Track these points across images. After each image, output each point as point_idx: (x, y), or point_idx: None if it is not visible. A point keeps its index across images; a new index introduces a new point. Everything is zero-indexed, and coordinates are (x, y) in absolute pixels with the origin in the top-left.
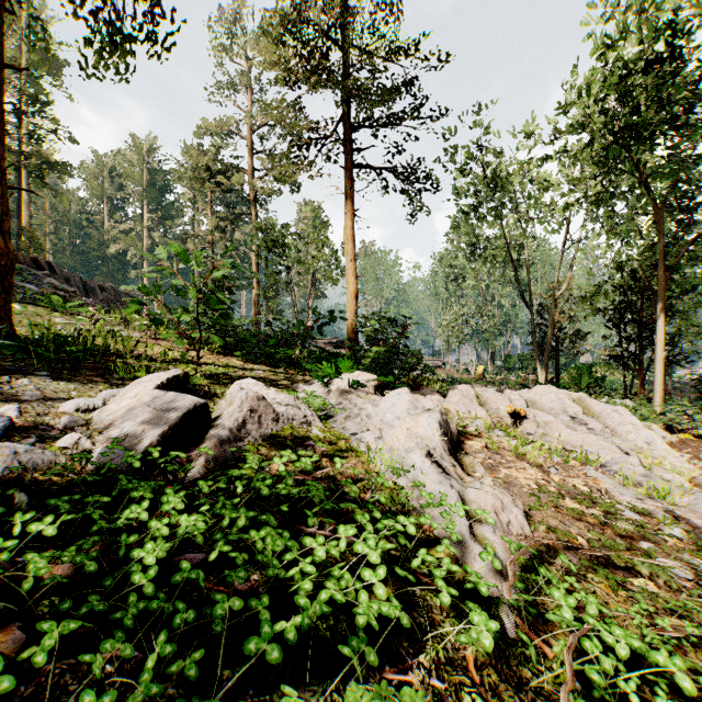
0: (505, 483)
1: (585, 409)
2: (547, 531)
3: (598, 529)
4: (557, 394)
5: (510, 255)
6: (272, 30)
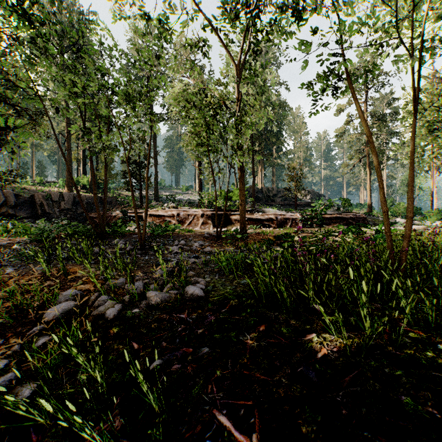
0: None
1: None
2: None
3: None
4: None
5: None
6: None
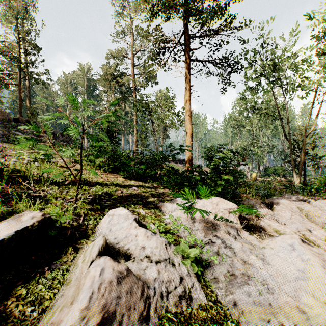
0: None
1: None
2: None
3: None
4: None
5: (278, 111)
6: None
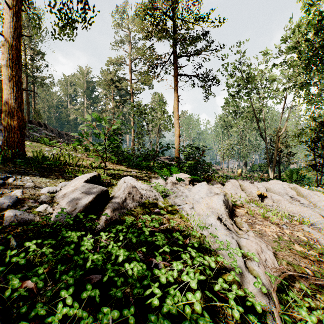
0: (259, 234)
1: (297, 193)
2: (287, 264)
3: (316, 264)
4: (282, 185)
5: (255, 115)
6: (140, 13)
